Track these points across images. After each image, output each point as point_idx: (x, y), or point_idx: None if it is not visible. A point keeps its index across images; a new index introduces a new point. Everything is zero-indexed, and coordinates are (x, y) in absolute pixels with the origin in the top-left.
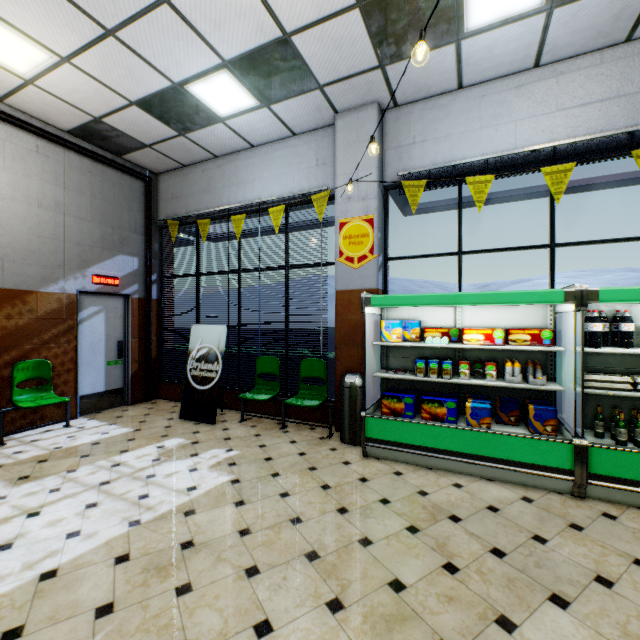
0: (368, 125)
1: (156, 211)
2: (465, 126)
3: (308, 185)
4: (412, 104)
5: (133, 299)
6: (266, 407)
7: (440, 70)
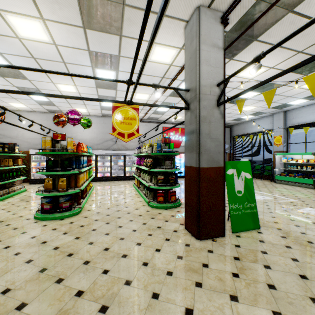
0: (280, 116)
1: (232, 133)
2: (305, 114)
3: (268, 128)
4: (292, 110)
5: (227, 153)
6: (258, 177)
7: (295, 107)
